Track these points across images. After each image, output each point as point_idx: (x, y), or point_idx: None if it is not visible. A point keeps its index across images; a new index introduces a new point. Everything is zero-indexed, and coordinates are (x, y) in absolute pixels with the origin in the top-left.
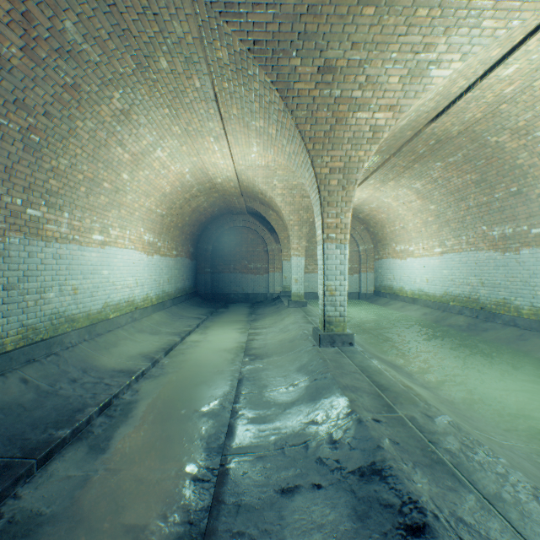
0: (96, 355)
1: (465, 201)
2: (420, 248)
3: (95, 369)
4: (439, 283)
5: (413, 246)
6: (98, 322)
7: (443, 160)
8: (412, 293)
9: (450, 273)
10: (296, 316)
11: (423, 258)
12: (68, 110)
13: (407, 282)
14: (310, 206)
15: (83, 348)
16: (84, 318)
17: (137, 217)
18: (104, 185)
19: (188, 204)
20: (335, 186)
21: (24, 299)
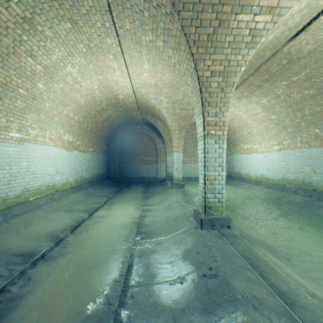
0: (3, 238)
1: (301, 111)
2: (262, 146)
3: None
4: (277, 171)
5: (257, 145)
6: (15, 205)
7: (288, 79)
8: (255, 177)
9: (286, 164)
10: (177, 196)
11: (265, 153)
12: None
13: (252, 170)
14: (187, 116)
15: None
16: None
17: (56, 121)
18: (19, 91)
19: (100, 115)
20: (215, 88)
21: None
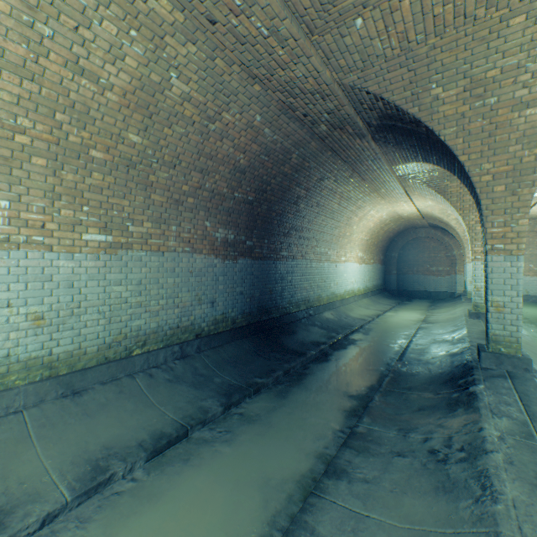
0: (347, 312)
1: None
2: None
3: (350, 316)
4: None
5: None
6: (343, 299)
7: None
8: None
9: None
10: (465, 307)
11: None
12: (343, 213)
13: None
14: None
15: (341, 308)
16: (339, 296)
17: (355, 244)
18: (346, 234)
19: (382, 229)
20: (479, 229)
21: (327, 286)
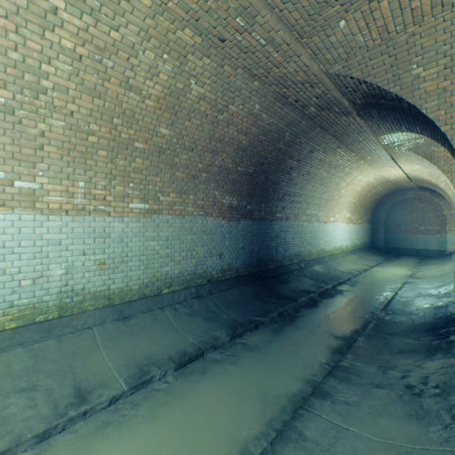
0: (335, 266)
1: None
2: None
3: (337, 270)
4: None
5: None
6: (331, 254)
7: None
8: None
9: None
10: (454, 264)
11: None
12: (331, 179)
13: None
14: None
15: (330, 262)
16: (328, 252)
17: (343, 206)
18: (334, 197)
19: (369, 192)
20: None
21: (316, 243)
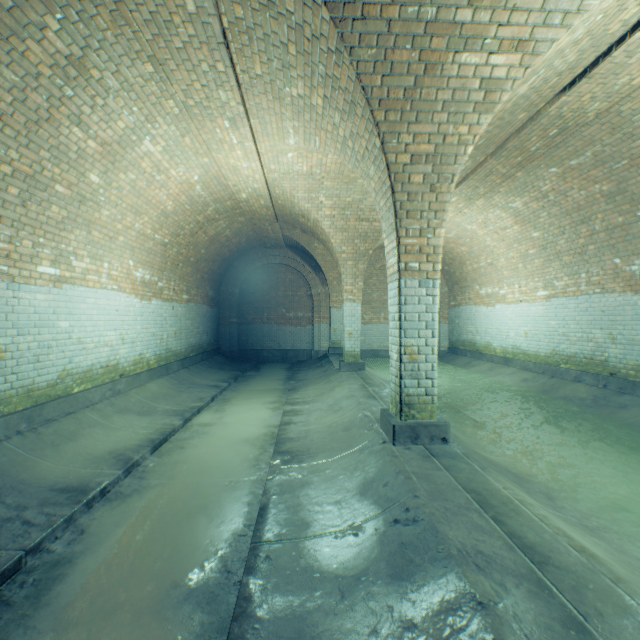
0: (30, 460)
1: (588, 223)
2: (516, 291)
3: (19, 487)
4: (544, 339)
5: (506, 289)
6: (48, 401)
7: (561, 164)
8: (503, 350)
9: (561, 325)
10: (351, 386)
11: (520, 304)
12: None
13: (497, 336)
14: (370, 232)
15: (8, 447)
16: (21, 396)
17: (121, 243)
18: (55, 188)
19: (203, 231)
20: (419, 184)
21: None
